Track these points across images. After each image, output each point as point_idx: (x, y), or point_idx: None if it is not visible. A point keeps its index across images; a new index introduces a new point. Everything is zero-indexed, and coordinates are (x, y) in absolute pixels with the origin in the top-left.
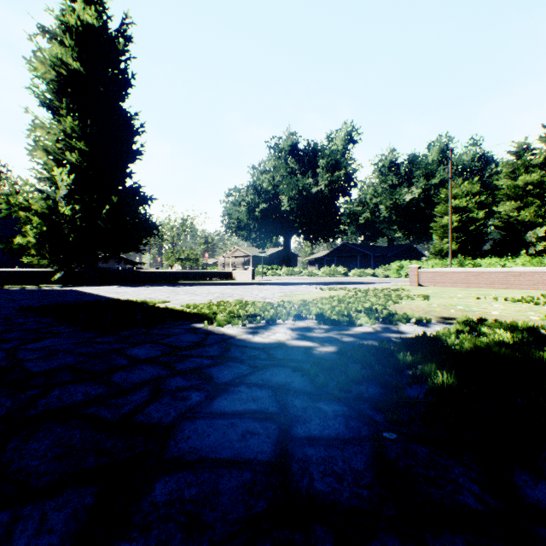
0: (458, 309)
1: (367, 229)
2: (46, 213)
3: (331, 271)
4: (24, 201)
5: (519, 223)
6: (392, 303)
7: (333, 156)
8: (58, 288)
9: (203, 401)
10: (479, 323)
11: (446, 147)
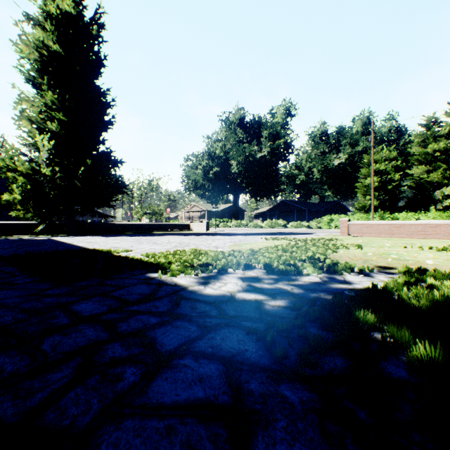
0: (392, 257)
1: (302, 189)
2: (30, 174)
3: (273, 223)
4: (11, 164)
5: (428, 184)
6: (331, 252)
7: (274, 128)
8: (39, 238)
9: (138, 383)
10: (421, 273)
11: (368, 120)
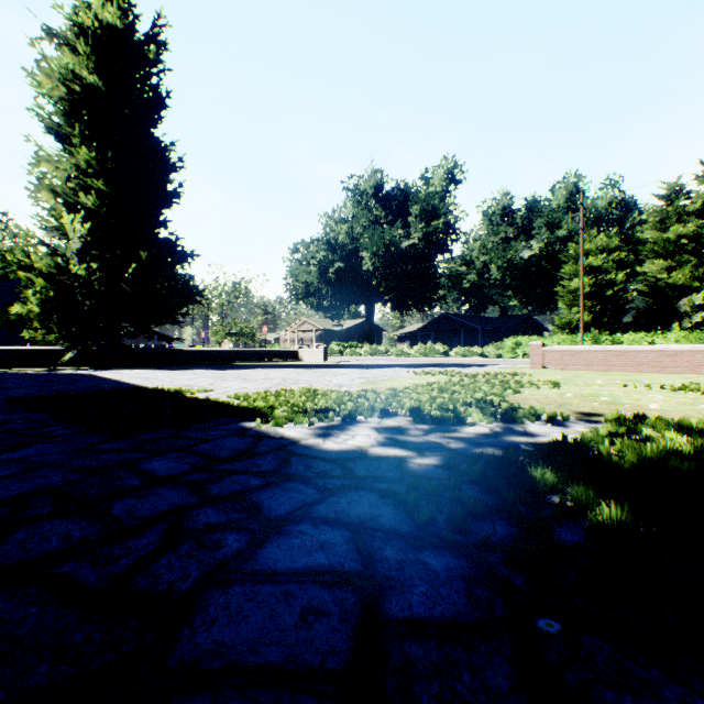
0: (602, 400)
1: (473, 296)
2: (54, 274)
3: (427, 350)
4: (24, 258)
5: (669, 288)
6: (512, 392)
7: (429, 201)
8: (68, 372)
9: (243, 550)
10: (636, 422)
11: (576, 189)
